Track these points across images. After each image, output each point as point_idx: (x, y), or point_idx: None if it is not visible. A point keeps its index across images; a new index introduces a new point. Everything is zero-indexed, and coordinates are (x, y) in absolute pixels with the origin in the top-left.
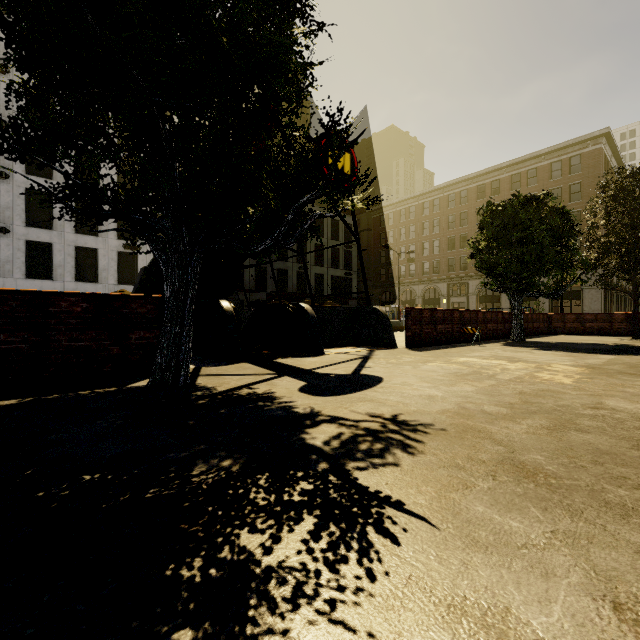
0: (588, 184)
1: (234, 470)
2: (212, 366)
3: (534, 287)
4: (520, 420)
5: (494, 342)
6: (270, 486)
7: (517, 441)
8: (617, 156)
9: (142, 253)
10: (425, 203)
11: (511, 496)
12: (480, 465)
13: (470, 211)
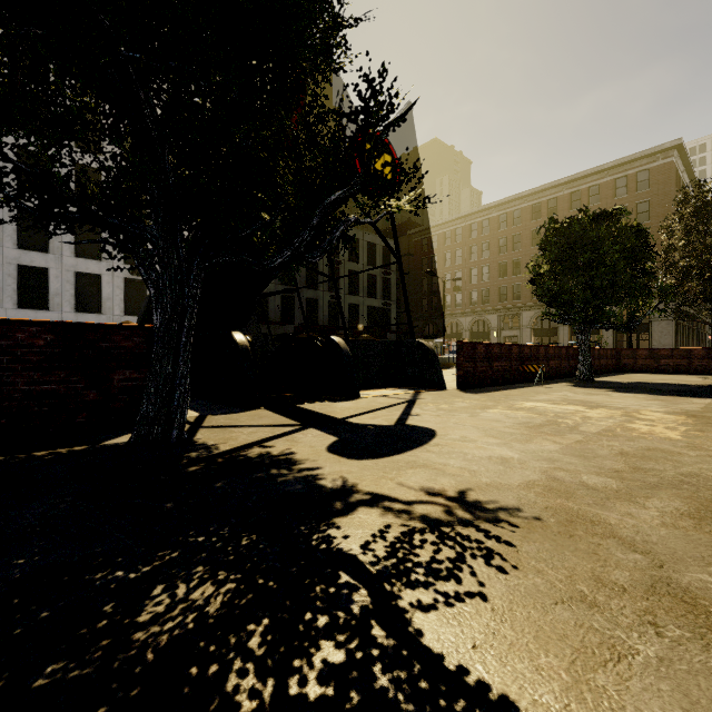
0: (658, 202)
1: (211, 611)
2: (221, 414)
3: (604, 318)
4: (643, 500)
5: (558, 382)
6: (267, 654)
7: (657, 542)
8: (690, 171)
9: None
10: (473, 224)
11: (709, 683)
12: (621, 597)
13: (524, 233)
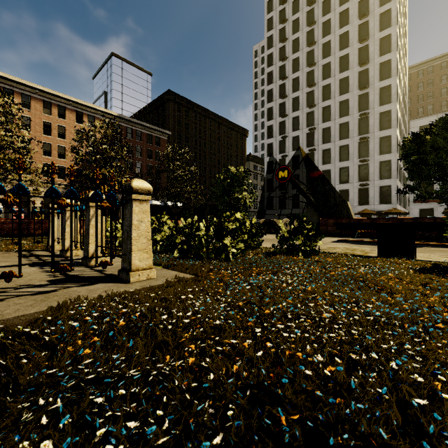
0: None
1: None
2: None
3: None
4: None
5: None
6: None
7: None
8: None
9: (371, 186)
10: None
11: None
12: None
13: None
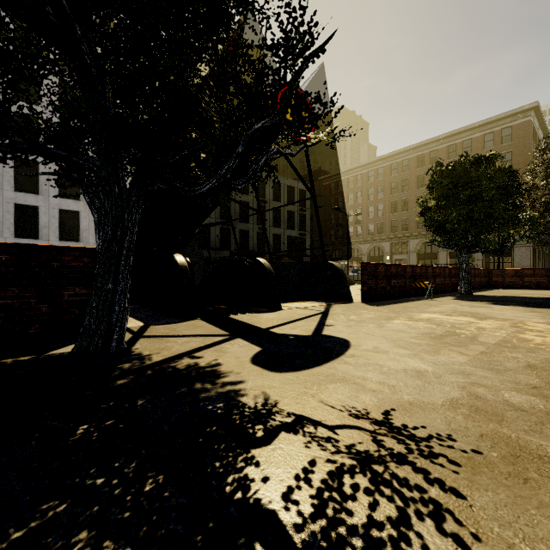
0: (518, 153)
1: None
2: (162, 324)
3: (481, 243)
4: None
5: (444, 296)
6: None
7: None
8: (544, 128)
9: None
10: (370, 171)
11: None
12: None
13: (411, 178)
